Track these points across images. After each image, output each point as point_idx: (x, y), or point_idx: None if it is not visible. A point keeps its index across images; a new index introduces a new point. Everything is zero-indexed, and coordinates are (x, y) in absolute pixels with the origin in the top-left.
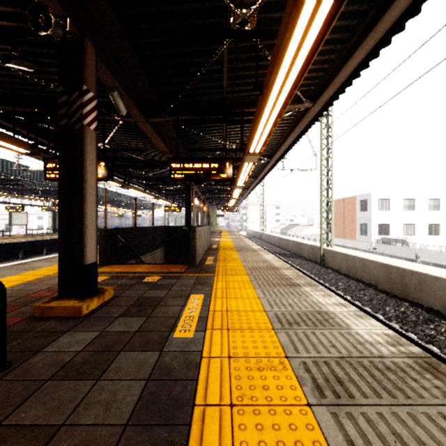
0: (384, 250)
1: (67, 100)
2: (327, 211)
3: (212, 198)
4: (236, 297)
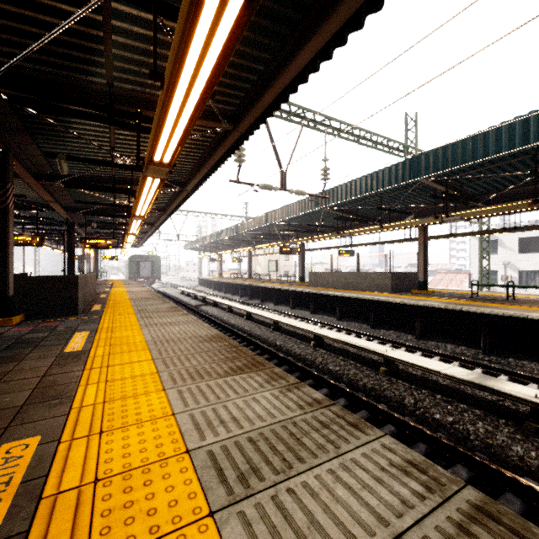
0: None
1: None
2: None
3: None
4: None
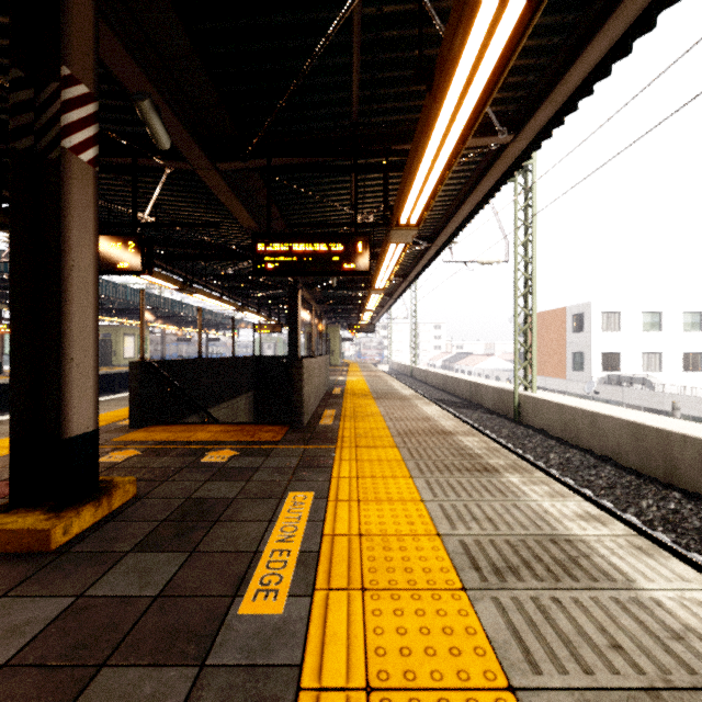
0: (612, 395)
1: (34, 101)
2: (524, 331)
3: (333, 310)
4: (378, 500)
